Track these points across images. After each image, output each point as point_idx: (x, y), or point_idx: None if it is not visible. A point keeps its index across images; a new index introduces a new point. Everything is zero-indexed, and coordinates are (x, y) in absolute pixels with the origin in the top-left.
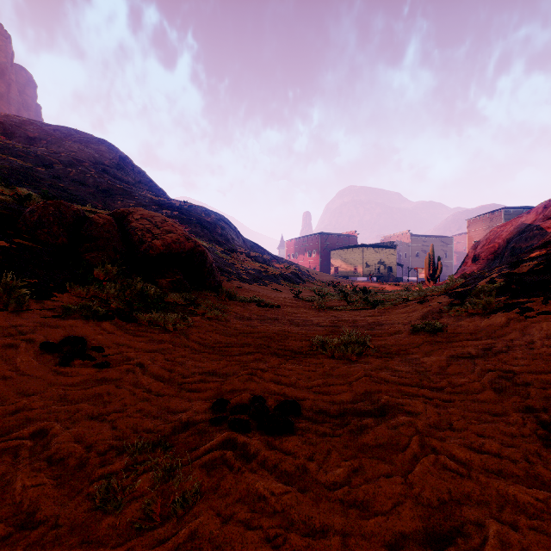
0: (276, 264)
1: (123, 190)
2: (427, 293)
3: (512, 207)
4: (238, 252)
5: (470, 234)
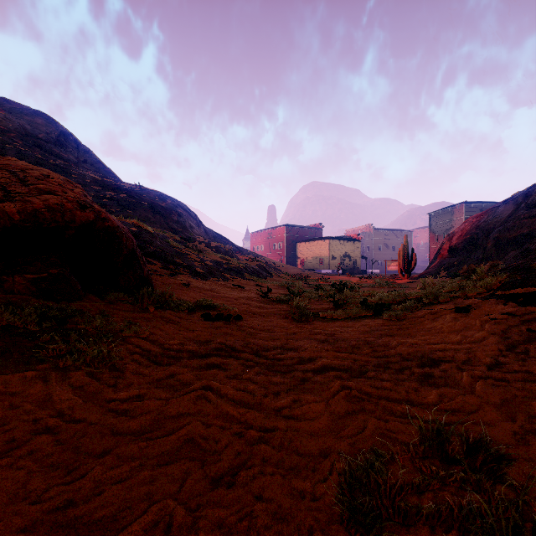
0: (241, 256)
1: (57, 166)
2: (452, 293)
3: (472, 202)
4: (196, 241)
5: (432, 228)
